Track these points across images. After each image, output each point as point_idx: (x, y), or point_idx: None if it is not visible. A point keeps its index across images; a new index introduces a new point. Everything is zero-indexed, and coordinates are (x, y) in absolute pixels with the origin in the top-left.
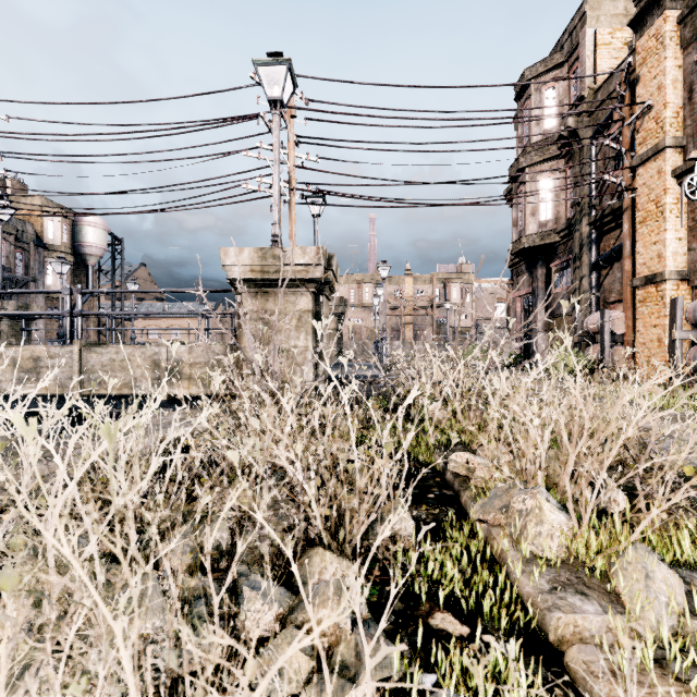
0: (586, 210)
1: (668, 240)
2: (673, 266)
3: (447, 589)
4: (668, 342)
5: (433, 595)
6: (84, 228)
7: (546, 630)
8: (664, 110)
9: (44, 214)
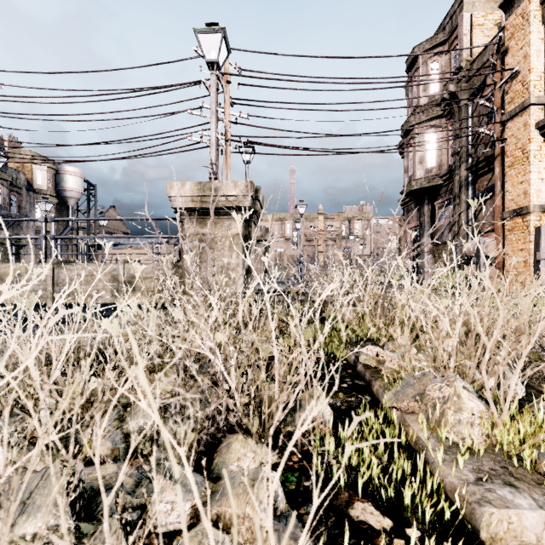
0: (464, 158)
1: (532, 180)
2: (536, 201)
3: (366, 478)
4: (532, 263)
5: (352, 482)
6: (65, 176)
7: (476, 526)
8: (529, 74)
9: (33, 165)
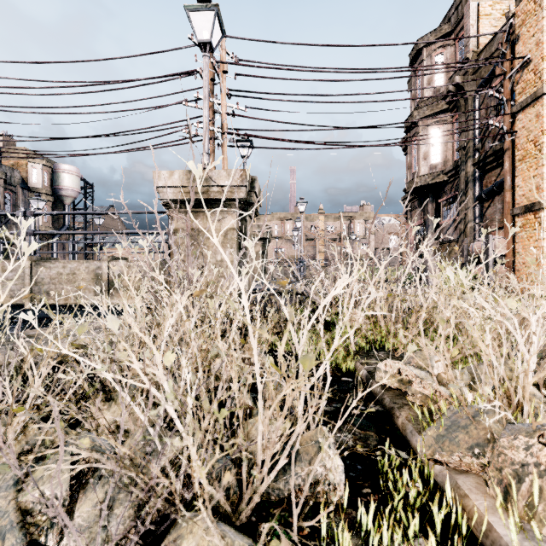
0: (471, 153)
1: (545, 173)
2: None
3: None
4: (545, 261)
5: None
6: (61, 174)
7: None
8: (542, 62)
9: (28, 163)
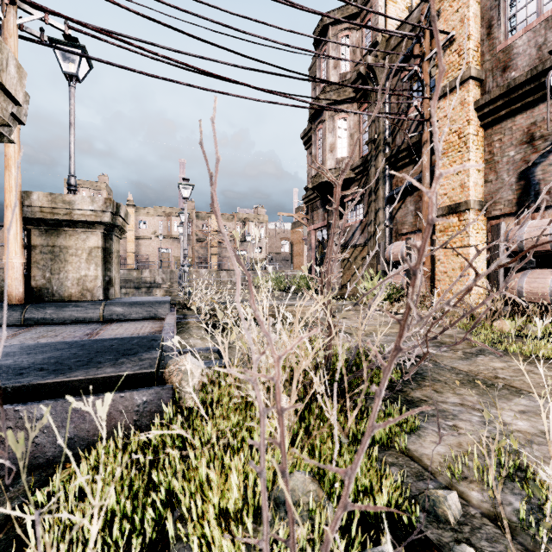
0: (382, 147)
1: (471, 170)
2: (474, 196)
3: None
4: (471, 270)
5: None
6: None
7: None
8: (468, 41)
9: None
